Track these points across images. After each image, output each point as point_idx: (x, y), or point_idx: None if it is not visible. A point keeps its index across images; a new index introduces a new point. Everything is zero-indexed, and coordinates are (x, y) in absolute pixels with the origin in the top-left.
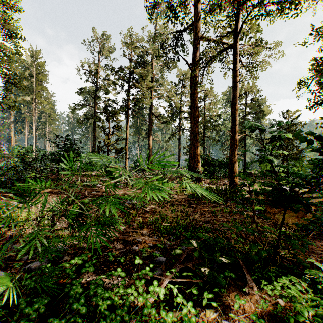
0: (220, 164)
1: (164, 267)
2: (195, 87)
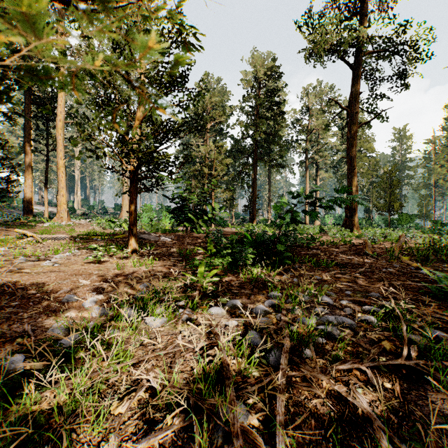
0: None
1: None
2: None
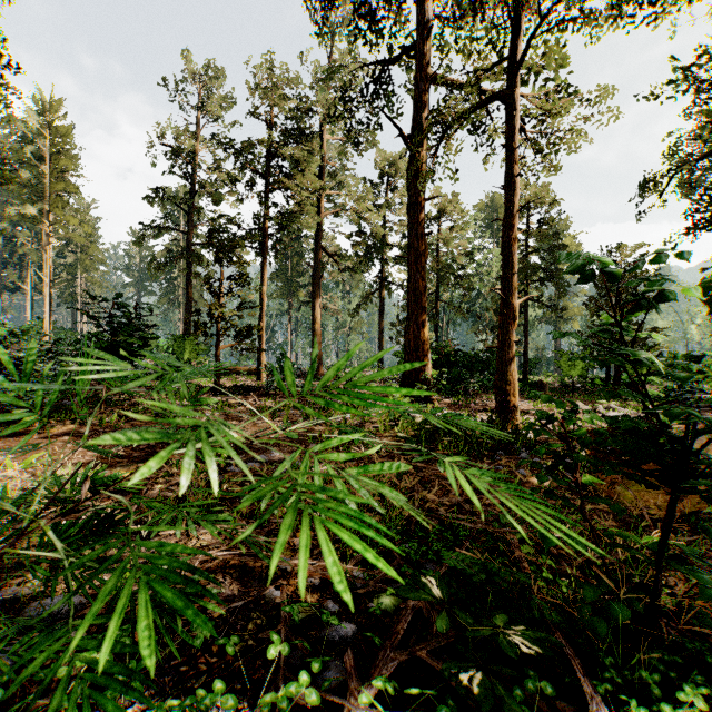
0: (472, 362)
1: (351, 662)
2: (417, 189)
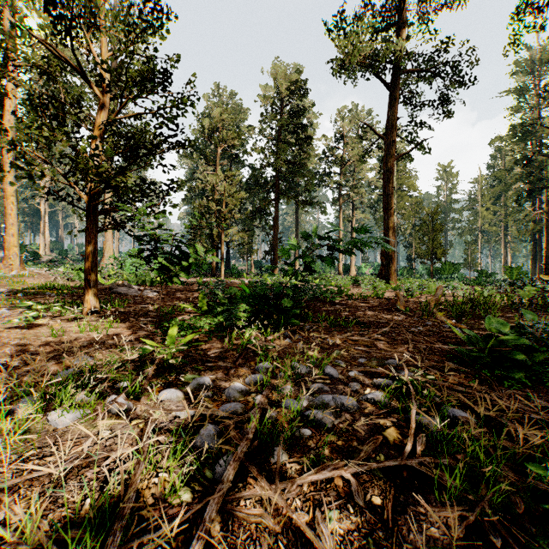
0: None
1: None
2: None
